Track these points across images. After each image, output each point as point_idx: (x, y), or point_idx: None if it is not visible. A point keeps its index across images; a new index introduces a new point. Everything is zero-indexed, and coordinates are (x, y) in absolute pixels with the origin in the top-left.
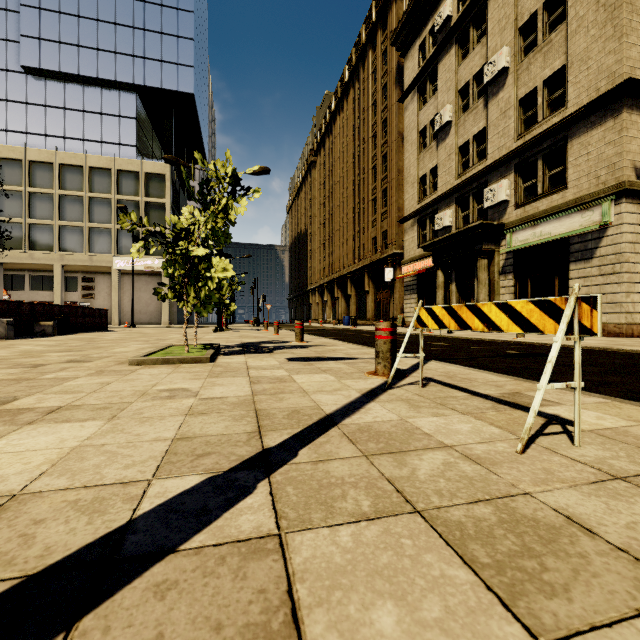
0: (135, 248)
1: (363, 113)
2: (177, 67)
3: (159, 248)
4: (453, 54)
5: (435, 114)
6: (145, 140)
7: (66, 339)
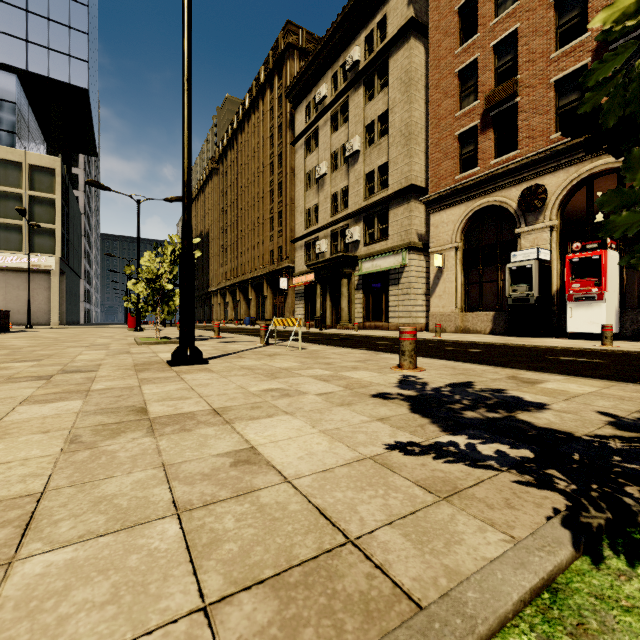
0: (130, 283)
1: (262, 141)
2: (68, 58)
3: (146, 284)
4: (328, 125)
5: (317, 164)
6: (24, 125)
7: (18, 337)
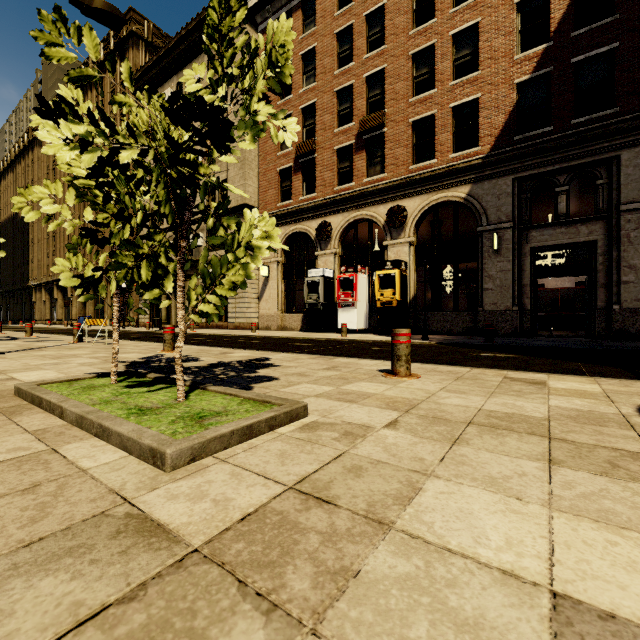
0: None
1: None
2: None
3: None
4: None
5: None
6: None
7: None
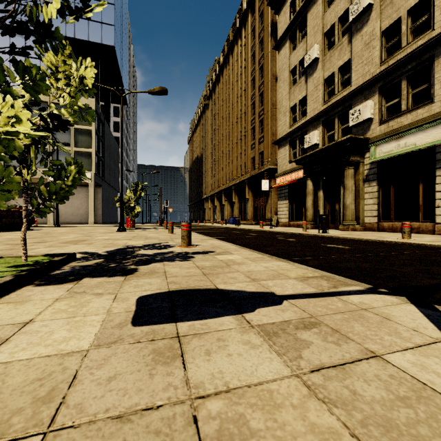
0: None
1: (244, 63)
2: (101, 25)
3: None
4: (320, 3)
5: (304, 55)
6: None
7: None
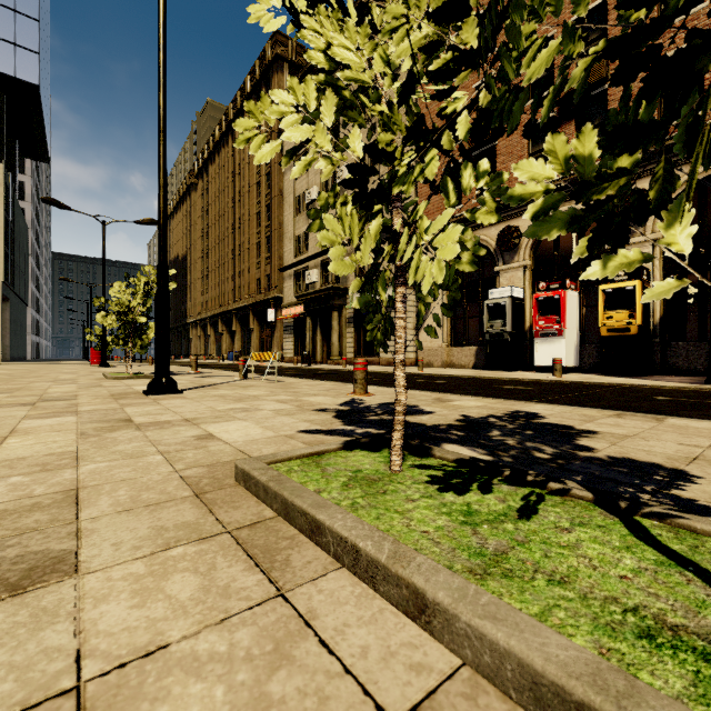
0: (99, 316)
1: (248, 157)
2: (14, 47)
3: (118, 317)
4: None
5: (307, 188)
6: None
7: None
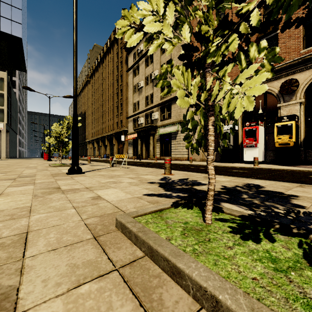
0: (47, 138)
1: (112, 68)
2: (11, 21)
3: (55, 138)
4: (144, 63)
5: (138, 81)
6: None
7: None
